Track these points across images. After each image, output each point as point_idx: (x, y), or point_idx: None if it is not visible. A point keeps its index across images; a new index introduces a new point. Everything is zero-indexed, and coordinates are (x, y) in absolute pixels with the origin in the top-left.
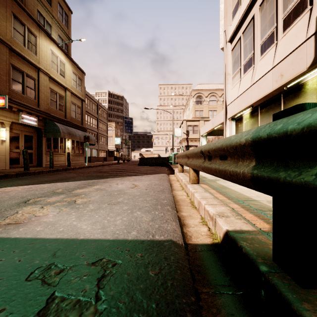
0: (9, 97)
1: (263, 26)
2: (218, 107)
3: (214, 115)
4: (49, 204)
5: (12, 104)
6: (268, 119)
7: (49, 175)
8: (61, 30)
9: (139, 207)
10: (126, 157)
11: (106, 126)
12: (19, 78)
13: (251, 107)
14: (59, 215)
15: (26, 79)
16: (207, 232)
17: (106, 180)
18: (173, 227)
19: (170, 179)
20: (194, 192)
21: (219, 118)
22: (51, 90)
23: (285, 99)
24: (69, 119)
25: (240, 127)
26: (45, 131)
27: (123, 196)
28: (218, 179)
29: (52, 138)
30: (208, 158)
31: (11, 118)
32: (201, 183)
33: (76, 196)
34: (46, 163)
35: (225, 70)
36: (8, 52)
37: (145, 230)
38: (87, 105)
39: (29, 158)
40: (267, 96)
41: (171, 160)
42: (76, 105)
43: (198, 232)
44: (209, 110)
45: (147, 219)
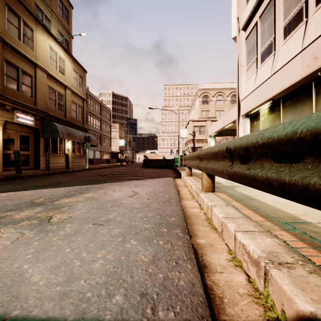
0: (1, 94)
1: (287, 4)
2: (226, 107)
3: (221, 115)
4: (12, 223)
5: (5, 101)
6: (293, 114)
7: (42, 179)
8: (61, 25)
9: (136, 230)
10: (130, 159)
11: (109, 127)
12: (13, 74)
13: (272, 101)
14: (12, 246)
15: (22, 75)
16: (247, 287)
17: (102, 185)
18: (189, 276)
19: (177, 184)
20: (212, 207)
21: (231, 115)
22: (50, 88)
23: (318, 88)
24: (69, 119)
25: (256, 124)
26: (42, 131)
27: (117, 209)
28: (235, 185)
29: (51, 139)
30: (240, 159)
31: (4, 117)
32: (216, 190)
33: (56, 210)
34: (44, 165)
35: (237, 61)
36: (1, 45)
37: (140, 289)
38: (90, 105)
39: (25, 160)
40: (293, 86)
41: (176, 162)
42: (77, 104)
43: (232, 287)
44: (216, 110)
45: (145, 258)
